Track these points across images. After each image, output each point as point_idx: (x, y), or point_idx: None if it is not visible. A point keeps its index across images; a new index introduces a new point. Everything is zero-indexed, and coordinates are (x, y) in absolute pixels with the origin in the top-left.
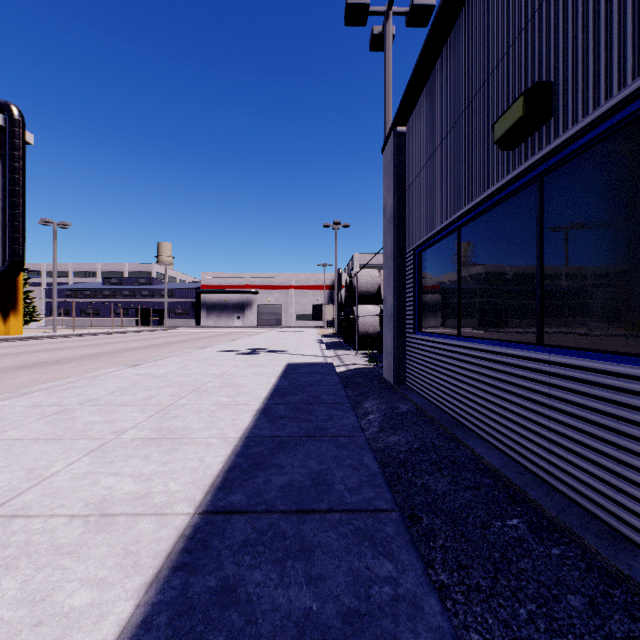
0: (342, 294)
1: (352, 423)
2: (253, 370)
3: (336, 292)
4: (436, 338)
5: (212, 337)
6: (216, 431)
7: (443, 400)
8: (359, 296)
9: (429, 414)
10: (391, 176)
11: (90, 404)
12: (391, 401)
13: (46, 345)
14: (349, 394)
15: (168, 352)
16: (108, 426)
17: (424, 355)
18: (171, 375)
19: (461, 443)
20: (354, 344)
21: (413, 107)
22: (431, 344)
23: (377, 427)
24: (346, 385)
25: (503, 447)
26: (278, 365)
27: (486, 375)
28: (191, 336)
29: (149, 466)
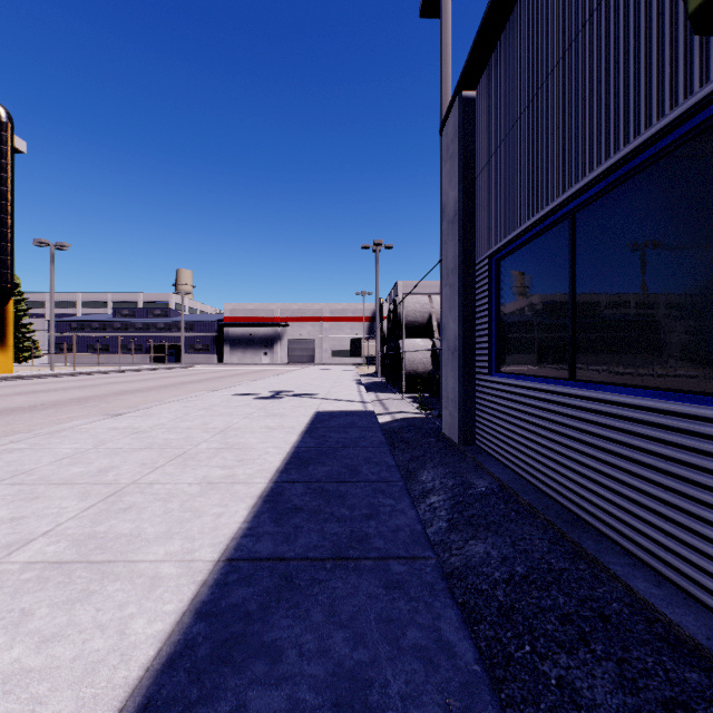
0: (384, 326)
1: (410, 524)
2: (269, 422)
3: (377, 324)
4: (530, 382)
5: (233, 376)
6: (180, 544)
7: (544, 477)
8: (405, 327)
9: (524, 499)
10: (455, 159)
11: (12, 482)
12: (460, 472)
13: (34, 386)
14: (398, 457)
15: (174, 395)
16: (6, 530)
17: (508, 406)
18: (158, 430)
19: (597, 565)
20: (399, 385)
21: (489, 56)
22: (521, 391)
23: (445, 520)
24: (393, 443)
25: (690, 586)
26: (303, 414)
27: (643, 450)
28: (209, 375)
29: (8, 651)
